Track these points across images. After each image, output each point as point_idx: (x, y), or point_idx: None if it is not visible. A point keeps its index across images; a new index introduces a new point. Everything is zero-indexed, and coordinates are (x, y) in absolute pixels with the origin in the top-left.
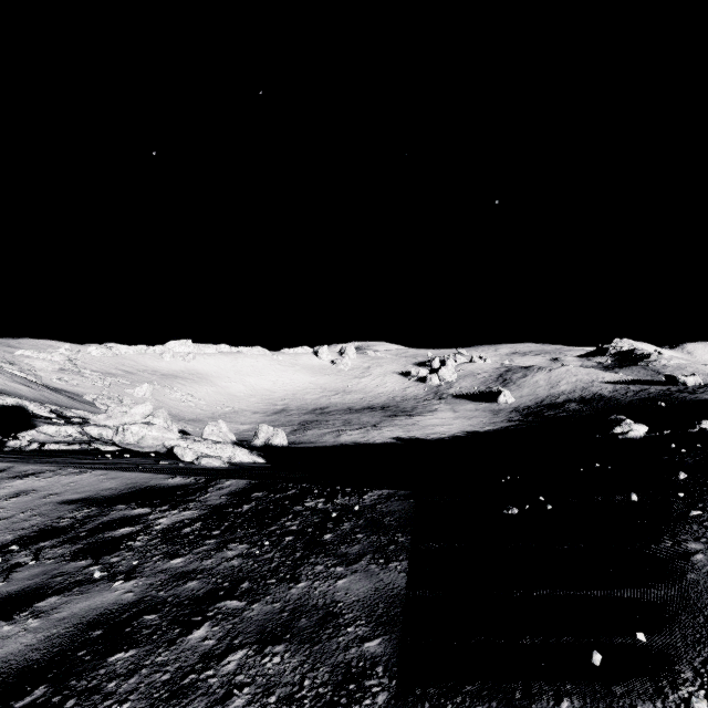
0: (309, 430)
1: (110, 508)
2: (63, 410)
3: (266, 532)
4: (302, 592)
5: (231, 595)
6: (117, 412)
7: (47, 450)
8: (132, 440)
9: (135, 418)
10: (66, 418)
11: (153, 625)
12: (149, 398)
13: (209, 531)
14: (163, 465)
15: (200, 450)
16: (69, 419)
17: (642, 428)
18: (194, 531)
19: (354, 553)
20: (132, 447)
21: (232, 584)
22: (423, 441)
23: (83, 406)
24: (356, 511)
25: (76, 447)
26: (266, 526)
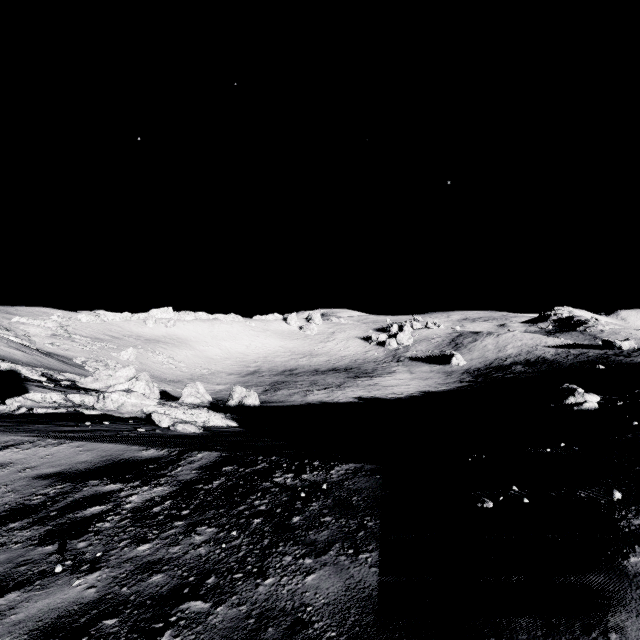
0: (279, 390)
1: (83, 483)
2: (54, 374)
3: (234, 513)
4: (270, 591)
5: (196, 594)
6: (103, 375)
7: (33, 415)
8: (112, 407)
9: (120, 381)
10: (56, 381)
11: (111, 633)
12: (134, 361)
13: (179, 511)
14: (140, 431)
15: (177, 416)
16: (58, 382)
17: (594, 398)
18: (163, 510)
19: (323, 541)
20: (112, 413)
21: (198, 579)
22: (382, 401)
23: (73, 369)
24: (324, 488)
25: (63, 410)
26: (235, 505)
